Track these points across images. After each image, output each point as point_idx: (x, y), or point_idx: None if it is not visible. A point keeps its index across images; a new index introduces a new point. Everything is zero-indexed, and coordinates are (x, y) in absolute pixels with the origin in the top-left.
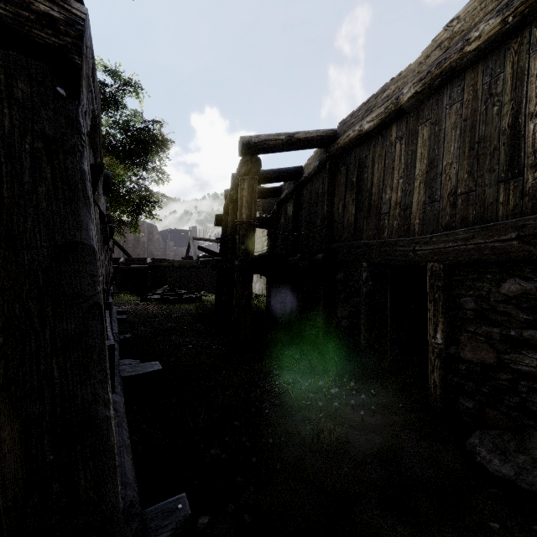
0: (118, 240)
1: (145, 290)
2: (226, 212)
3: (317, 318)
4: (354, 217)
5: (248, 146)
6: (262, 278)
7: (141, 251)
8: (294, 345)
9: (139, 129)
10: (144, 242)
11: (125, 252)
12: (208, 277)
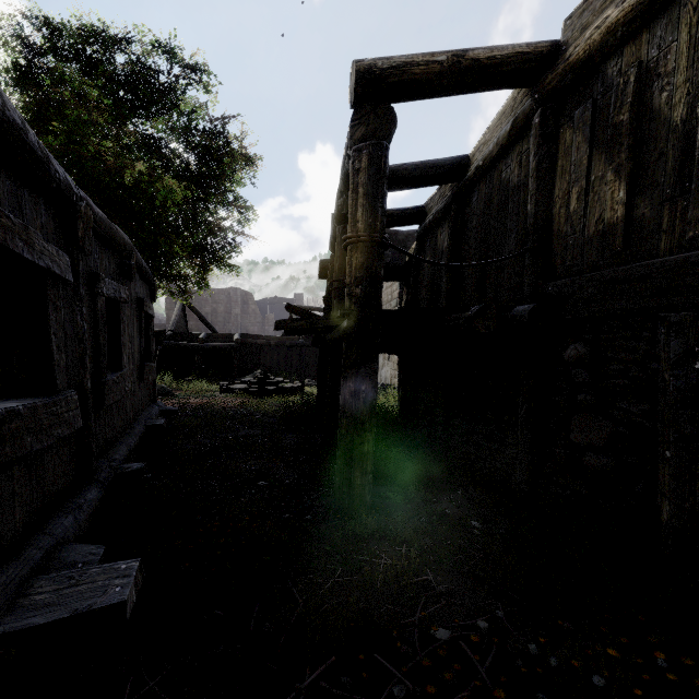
0: (206, 312)
1: (231, 377)
2: (333, 250)
3: (508, 437)
4: (624, 207)
5: (369, 77)
6: (390, 361)
7: (233, 326)
8: (460, 488)
9: (204, 130)
10: (237, 315)
11: (209, 327)
12: (315, 359)
